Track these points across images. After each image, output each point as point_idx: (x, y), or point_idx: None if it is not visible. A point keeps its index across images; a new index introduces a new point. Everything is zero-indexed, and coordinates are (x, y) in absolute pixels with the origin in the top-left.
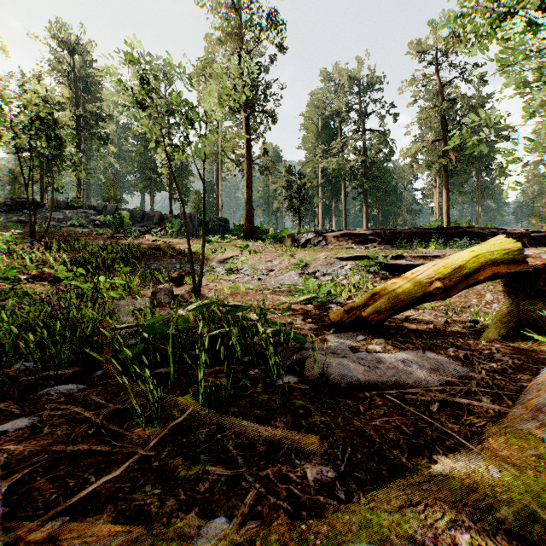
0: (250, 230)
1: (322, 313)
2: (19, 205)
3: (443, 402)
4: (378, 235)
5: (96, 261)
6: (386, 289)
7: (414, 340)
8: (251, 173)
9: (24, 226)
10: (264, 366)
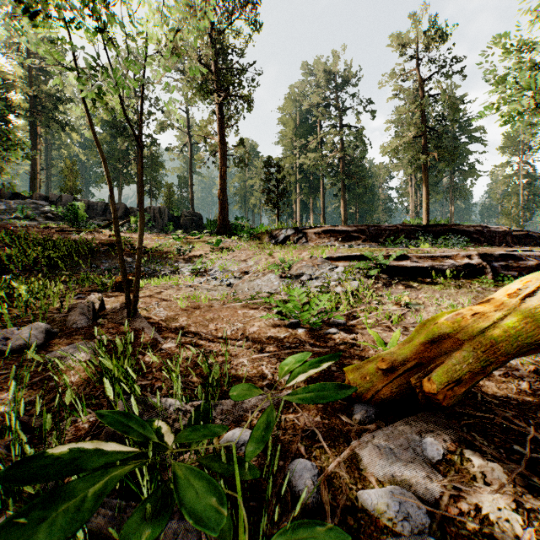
0: (224, 226)
1: (322, 350)
2: None
3: None
4: (362, 232)
5: (27, 260)
6: (465, 329)
7: None
8: (225, 163)
9: None
10: None
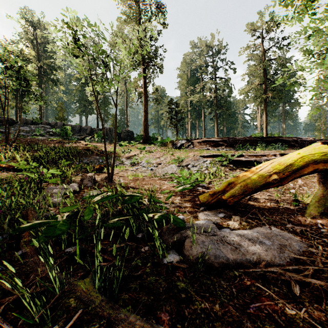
0: (146, 138)
1: (193, 194)
2: (1, 122)
3: (299, 281)
4: (225, 142)
5: (48, 157)
6: (238, 180)
7: (260, 217)
8: (147, 103)
9: (4, 135)
10: (153, 243)
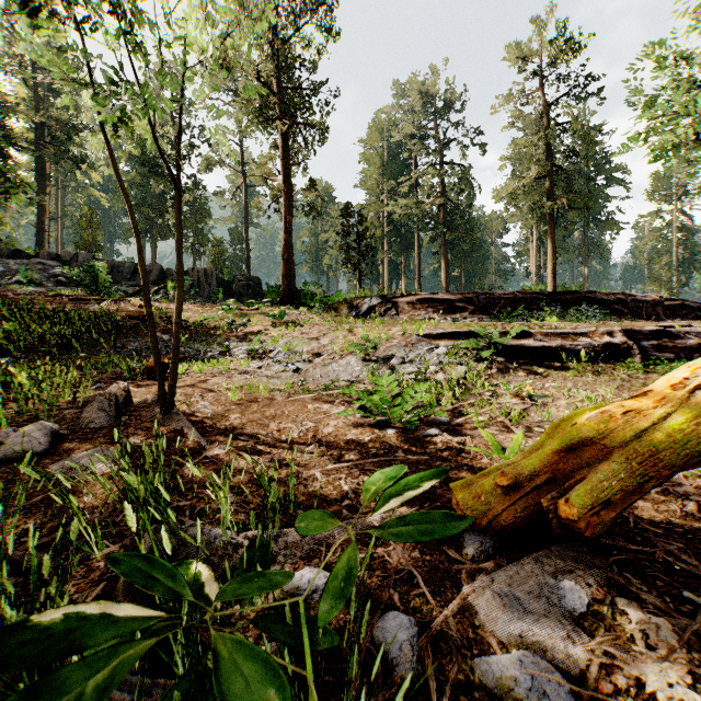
0: (289, 293)
1: (419, 458)
2: None
3: None
4: (469, 302)
5: (31, 338)
6: (614, 433)
7: None
8: (290, 212)
9: None
10: None
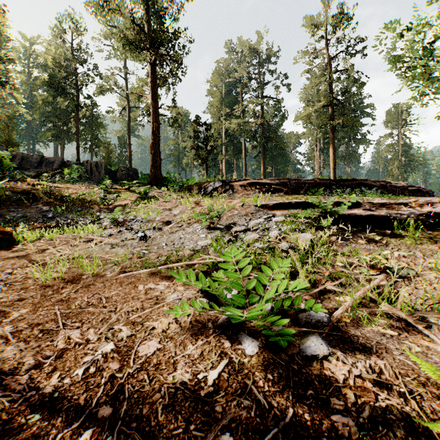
0: (155, 178)
1: None
2: None
3: None
4: (284, 185)
5: None
6: None
7: None
8: (156, 120)
9: None
10: None
